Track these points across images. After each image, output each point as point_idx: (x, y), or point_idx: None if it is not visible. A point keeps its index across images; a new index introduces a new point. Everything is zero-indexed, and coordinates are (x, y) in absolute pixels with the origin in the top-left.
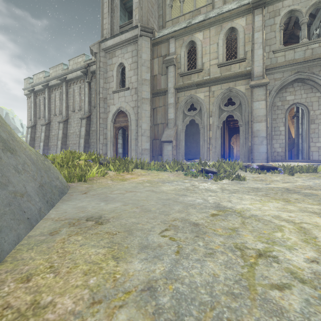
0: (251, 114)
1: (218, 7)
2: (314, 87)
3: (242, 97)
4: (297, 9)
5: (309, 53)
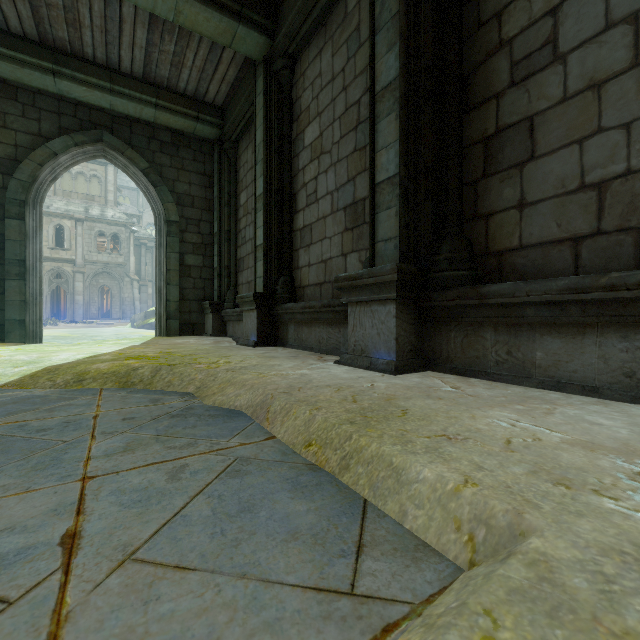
0: (74, 289)
1: (49, 195)
2: (115, 278)
3: (68, 275)
4: (104, 232)
5: (111, 259)
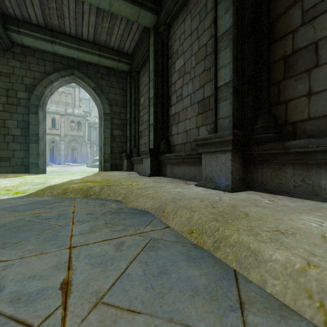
0: (60, 148)
1: (49, 103)
2: (78, 142)
3: (57, 141)
4: (74, 120)
5: (77, 134)
